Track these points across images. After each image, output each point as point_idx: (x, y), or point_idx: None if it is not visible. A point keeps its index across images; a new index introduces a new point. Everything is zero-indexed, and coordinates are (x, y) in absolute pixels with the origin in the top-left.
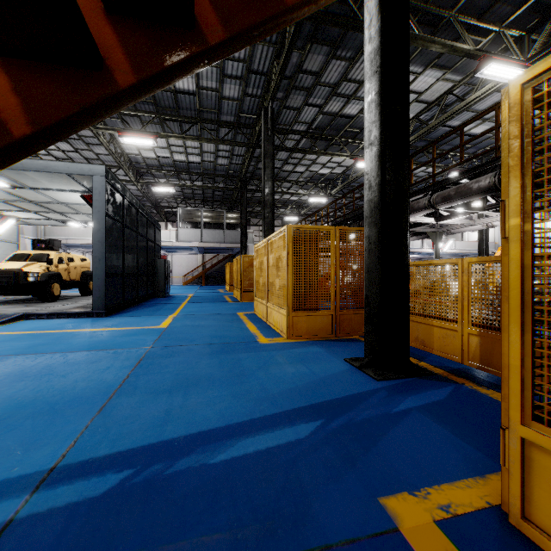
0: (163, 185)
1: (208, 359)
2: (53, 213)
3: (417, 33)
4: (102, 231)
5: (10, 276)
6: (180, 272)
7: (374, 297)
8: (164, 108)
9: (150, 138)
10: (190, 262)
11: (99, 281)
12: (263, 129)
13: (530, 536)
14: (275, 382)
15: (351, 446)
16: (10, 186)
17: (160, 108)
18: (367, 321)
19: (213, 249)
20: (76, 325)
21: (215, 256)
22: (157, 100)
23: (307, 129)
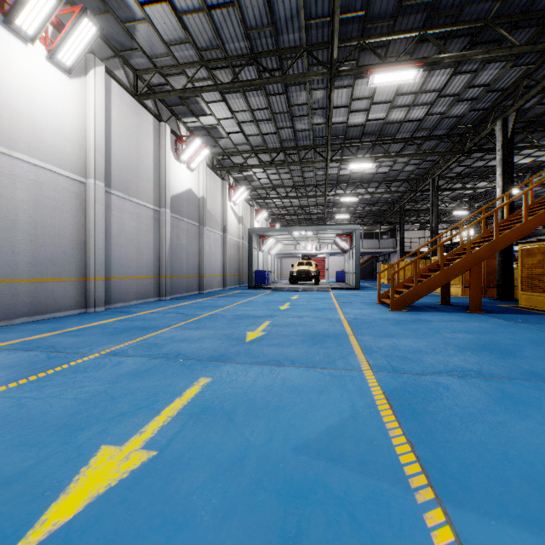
0: (342, 214)
1: (437, 297)
2: (305, 240)
3: (535, 143)
4: (359, 253)
5: (306, 273)
6: (334, 270)
7: (499, 279)
8: (364, 180)
9: (356, 197)
10: (342, 262)
11: (358, 275)
12: (432, 190)
13: (519, 306)
14: (466, 300)
15: (491, 303)
16: (313, 234)
17: (362, 180)
18: (497, 286)
19: (367, 253)
20: (358, 291)
21: (361, 257)
22: (363, 177)
23: (457, 175)
